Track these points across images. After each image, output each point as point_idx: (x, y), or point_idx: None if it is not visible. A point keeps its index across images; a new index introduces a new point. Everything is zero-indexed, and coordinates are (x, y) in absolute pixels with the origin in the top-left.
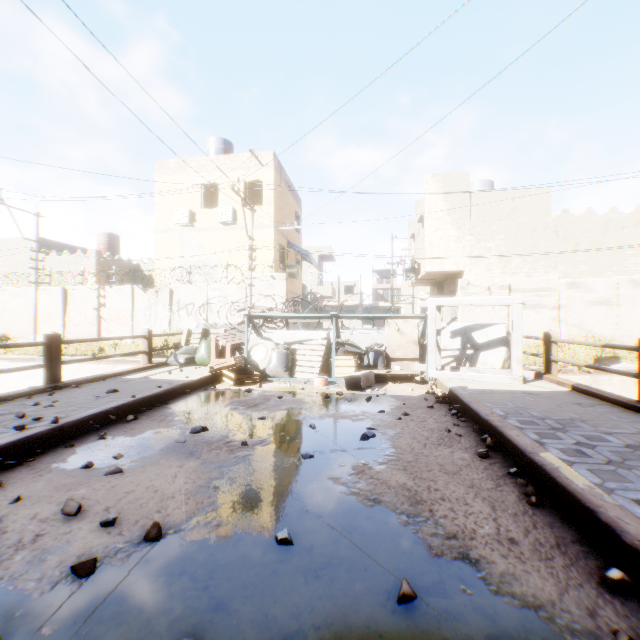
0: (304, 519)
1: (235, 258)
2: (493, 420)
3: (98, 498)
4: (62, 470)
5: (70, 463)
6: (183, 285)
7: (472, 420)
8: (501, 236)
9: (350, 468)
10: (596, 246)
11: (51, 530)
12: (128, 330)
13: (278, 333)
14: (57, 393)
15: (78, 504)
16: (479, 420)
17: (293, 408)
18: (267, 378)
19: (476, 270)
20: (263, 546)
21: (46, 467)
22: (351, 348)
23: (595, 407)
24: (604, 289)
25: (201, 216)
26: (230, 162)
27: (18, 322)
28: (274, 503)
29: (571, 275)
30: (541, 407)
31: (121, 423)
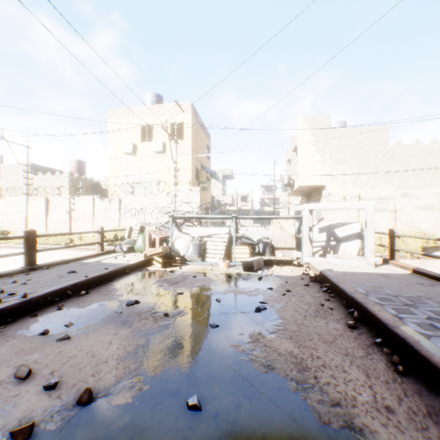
0: (211, 384)
1: (164, 177)
2: (357, 297)
3: (47, 362)
4: (24, 336)
5: (31, 330)
6: (128, 195)
7: (339, 296)
8: (352, 160)
9: (248, 336)
10: (421, 167)
11: (3, 392)
12: (90, 227)
13: (194, 229)
14: (32, 273)
15: (28, 369)
16: (345, 296)
17: (204, 285)
18: (185, 262)
19: (335, 184)
20: (176, 411)
21: (12, 333)
22: (246, 240)
23: (434, 286)
24: (428, 198)
25: (141, 147)
26: (161, 109)
27: (15, 221)
28: (187, 368)
29: (403, 188)
30: (392, 286)
31: (76, 297)
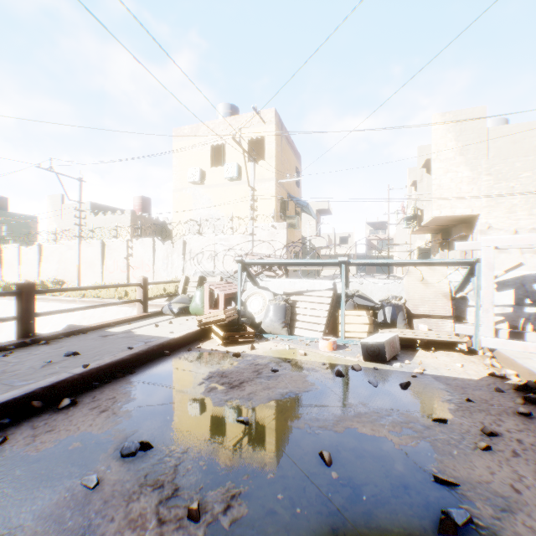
0: None
1: (240, 211)
2: None
3: None
4: None
5: None
6: (194, 236)
7: None
8: (526, 173)
9: None
10: None
11: None
12: (150, 276)
13: (276, 282)
14: (15, 353)
15: None
16: None
17: (292, 396)
18: (262, 335)
19: (494, 213)
20: None
21: None
22: (361, 301)
23: None
24: None
25: (210, 174)
26: (235, 123)
27: (70, 269)
28: None
29: None
30: None
31: (49, 412)
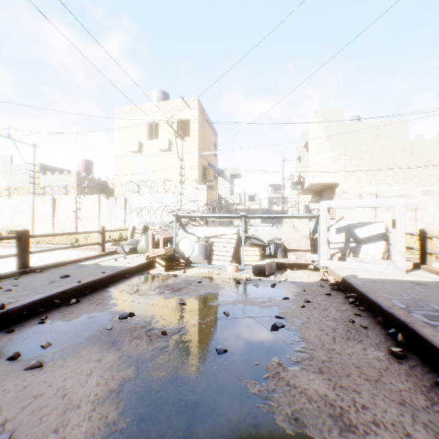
0: None
1: (170, 175)
2: (398, 314)
3: (3, 404)
4: None
5: (0, 352)
6: (134, 194)
7: (371, 309)
8: (368, 156)
9: (264, 368)
10: None
11: None
12: (96, 226)
13: (199, 229)
14: (22, 277)
15: None
16: (380, 311)
17: (210, 293)
18: (190, 264)
19: (348, 182)
20: None
21: None
22: (256, 241)
23: None
24: None
25: (147, 145)
26: (167, 106)
27: (23, 221)
28: (184, 421)
29: (424, 185)
30: (436, 299)
31: (64, 306)
